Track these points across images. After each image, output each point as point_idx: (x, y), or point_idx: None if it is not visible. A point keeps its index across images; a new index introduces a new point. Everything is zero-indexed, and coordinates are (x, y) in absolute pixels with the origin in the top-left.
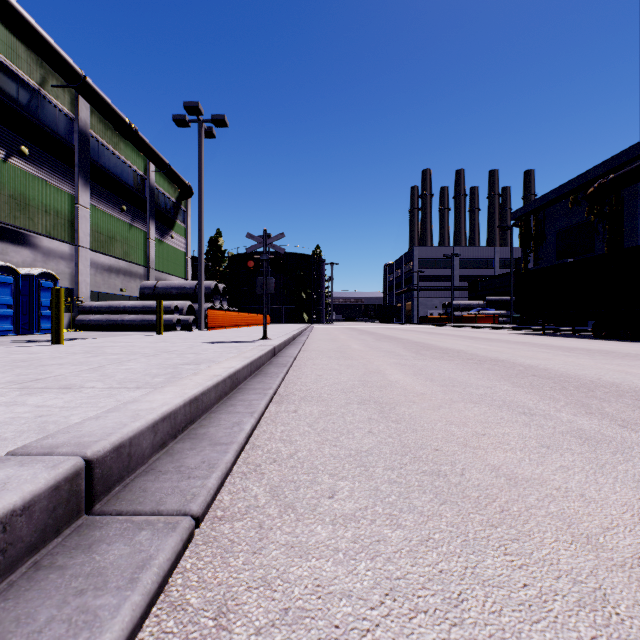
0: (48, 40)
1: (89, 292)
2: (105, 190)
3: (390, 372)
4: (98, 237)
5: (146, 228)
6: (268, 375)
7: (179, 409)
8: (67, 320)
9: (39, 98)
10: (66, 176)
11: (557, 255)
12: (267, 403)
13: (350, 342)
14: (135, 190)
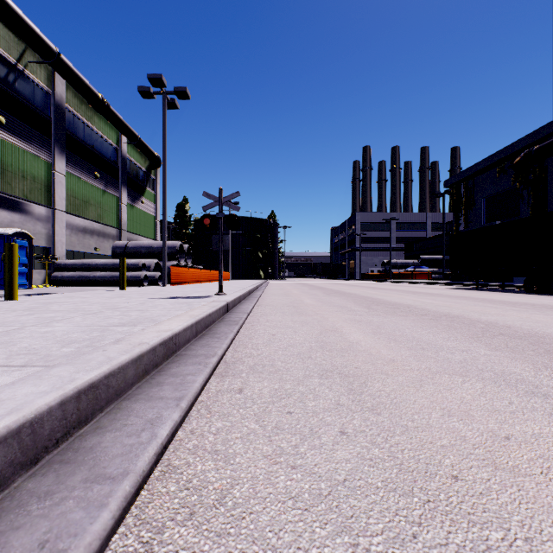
0: (23, 18)
1: (64, 251)
2: (80, 159)
3: (348, 330)
4: (73, 201)
5: (118, 194)
6: (216, 336)
7: (47, 413)
8: (43, 276)
9: (16, 72)
10: (42, 145)
11: (485, 218)
12: (206, 378)
13: (302, 297)
14: (108, 159)
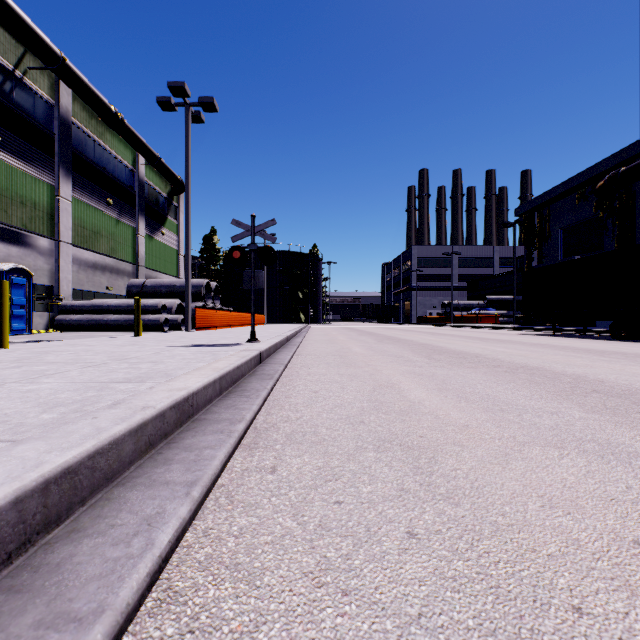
0: (21, 15)
1: (71, 290)
2: (89, 182)
3: (407, 386)
4: (81, 232)
5: (135, 223)
6: (245, 394)
7: None
8: (46, 320)
9: (14, 80)
10: (45, 166)
11: (563, 252)
12: (229, 453)
13: (350, 344)
14: (123, 183)
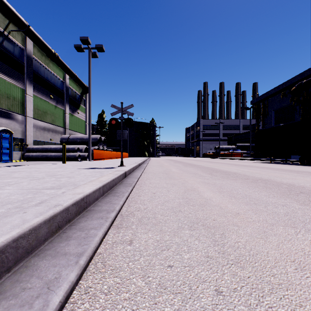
0: (7, 4)
1: (32, 140)
2: (41, 87)
3: (202, 190)
4: (37, 112)
5: (64, 108)
6: (116, 194)
7: None
8: (20, 155)
9: (3, 36)
10: (19, 79)
11: (274, 122)
12: (105, 232)
13: (170, 167)
14: (58, 88)
